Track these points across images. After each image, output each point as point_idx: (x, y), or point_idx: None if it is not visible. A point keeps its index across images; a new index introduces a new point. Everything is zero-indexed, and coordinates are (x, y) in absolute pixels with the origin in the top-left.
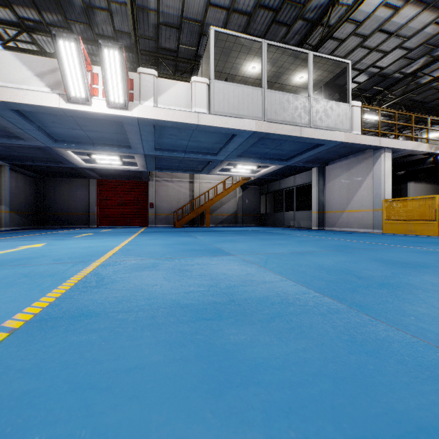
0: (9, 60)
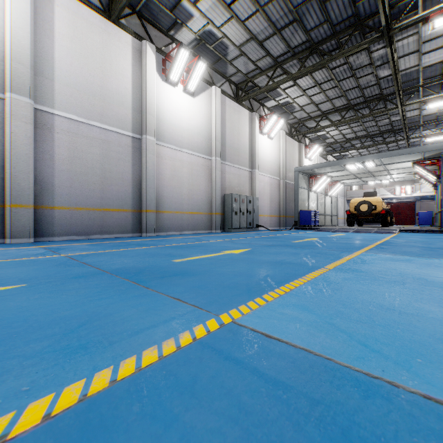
0: (381, 189)
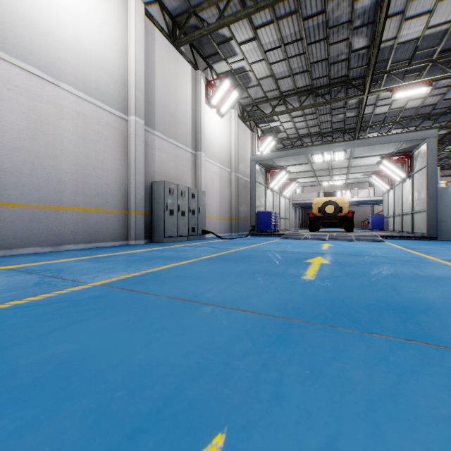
0: None
